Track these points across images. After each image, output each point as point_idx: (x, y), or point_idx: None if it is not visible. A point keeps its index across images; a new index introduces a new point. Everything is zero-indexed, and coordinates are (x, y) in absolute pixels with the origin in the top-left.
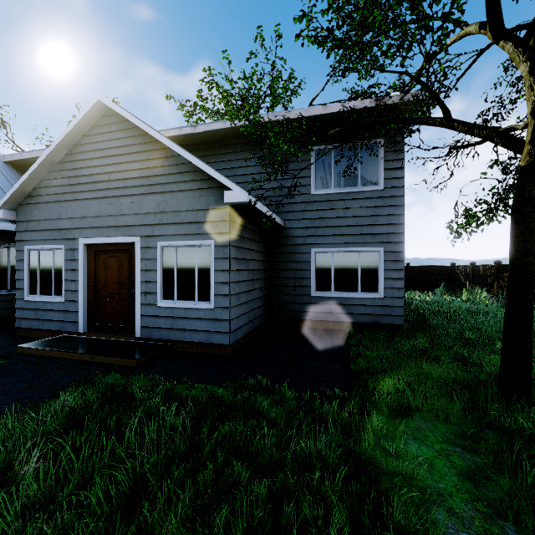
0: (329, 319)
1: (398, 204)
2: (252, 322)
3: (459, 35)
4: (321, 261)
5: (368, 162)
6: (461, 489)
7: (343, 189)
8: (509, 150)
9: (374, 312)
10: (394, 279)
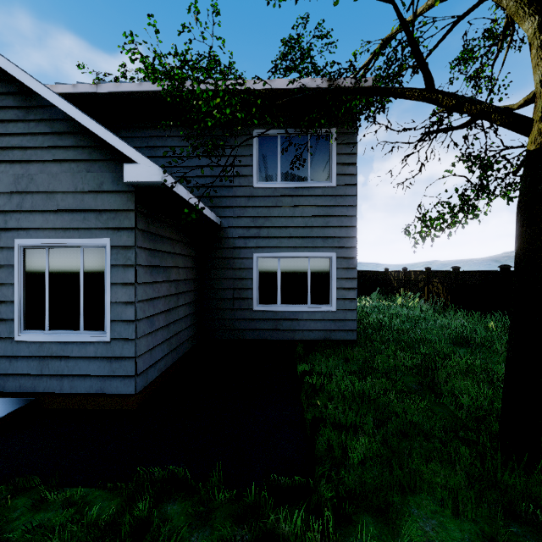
0: (275, 338)
1: (350, 204)
2: (175, 350)
3: (428, 3)
4: (265, 268)
5: (318, 154)
6: None
7: (290, 183)
8: (511, 130)
9: (325, 327)
10: (346, 289)
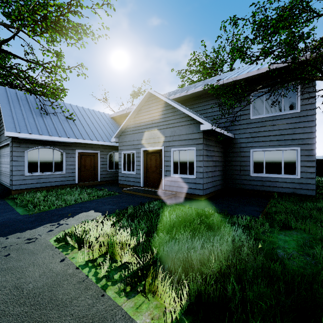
0: (262, 189)
1: (310, 120)
2: (214, 187)
3: None
4: (256, 156)
5: (288, 96)
6: (295, 247)
7: (271, 114)
8: None
9: (292, 186)
10: (307, 167)
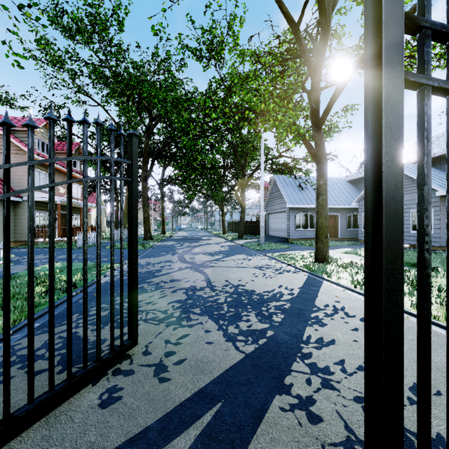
0: None
1: None
2: None
3: None
4: None
5: None
6: None
7: None
8: None
9: None
10: None
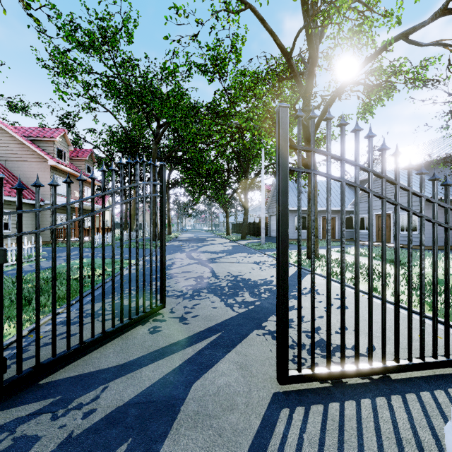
0: None
1: None
2: (442, 242)
3: None
4: None
5: None
6: None
7: None
8: None
9: None
10: None
